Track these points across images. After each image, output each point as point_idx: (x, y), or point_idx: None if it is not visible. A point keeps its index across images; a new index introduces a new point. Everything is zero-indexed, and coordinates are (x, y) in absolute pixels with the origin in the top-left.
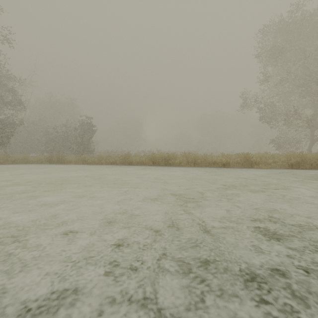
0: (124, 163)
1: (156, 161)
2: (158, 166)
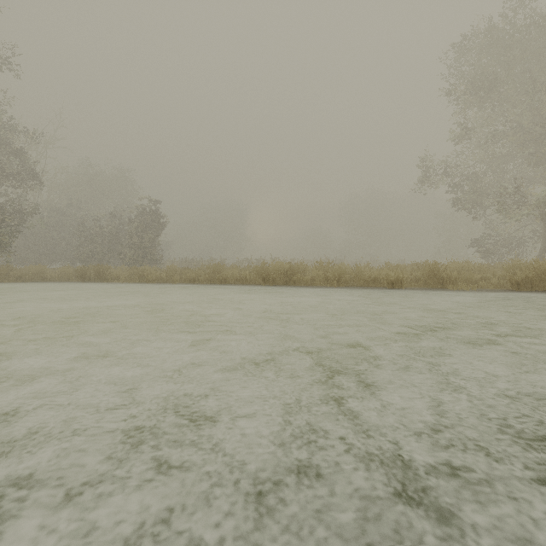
0: (213, 281)
1: (269, 277)
2: (273, 286)
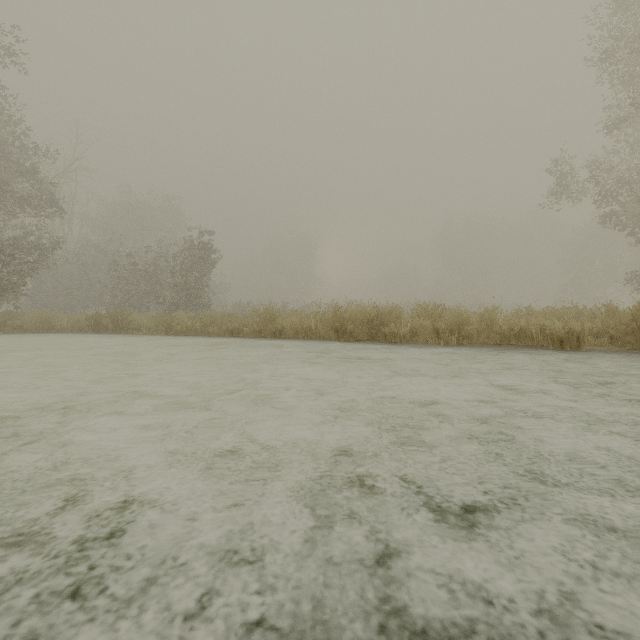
0: (264, 333)
1: (345, 328)
2: (352, 344)
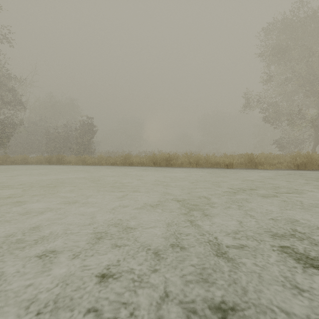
0: (125, 164)
1: (157, 161)
2: (159, 167)
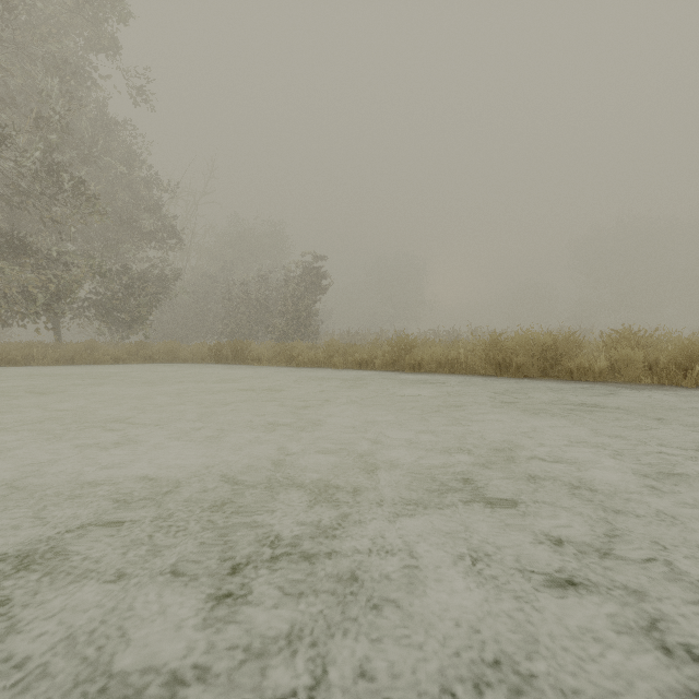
0: (398, 366)
1: (509, 361)
2: (526, 381)
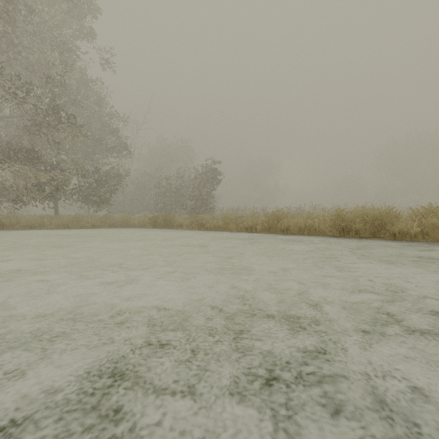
0: (272, 230)
1: (350, 227)
2: (364, 240)
